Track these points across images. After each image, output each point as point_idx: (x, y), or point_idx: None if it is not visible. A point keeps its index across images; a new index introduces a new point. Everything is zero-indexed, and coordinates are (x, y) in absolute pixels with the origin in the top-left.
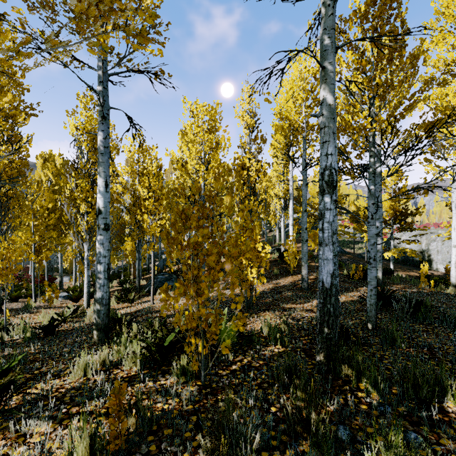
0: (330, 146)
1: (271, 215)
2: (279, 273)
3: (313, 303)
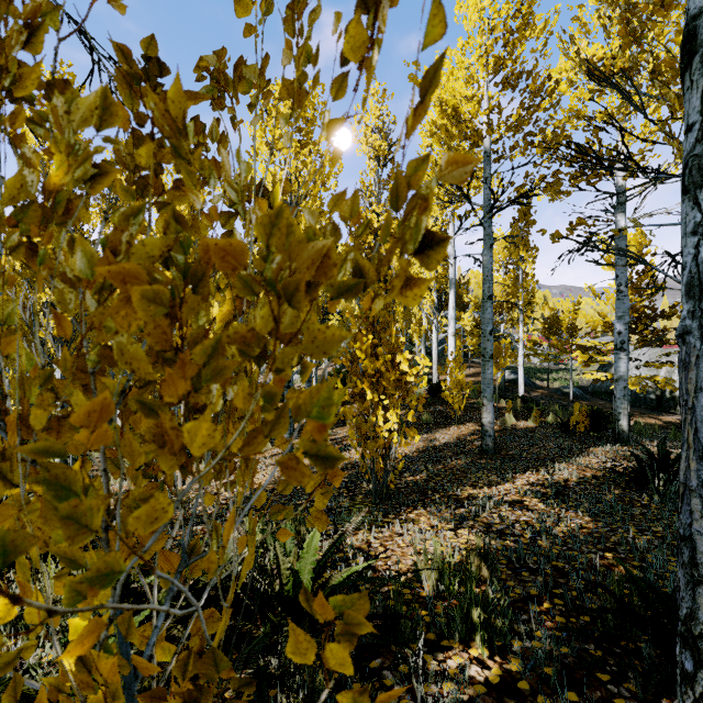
0: None
1: (413, 325)
2: (433, 422)
3: (517, 484)
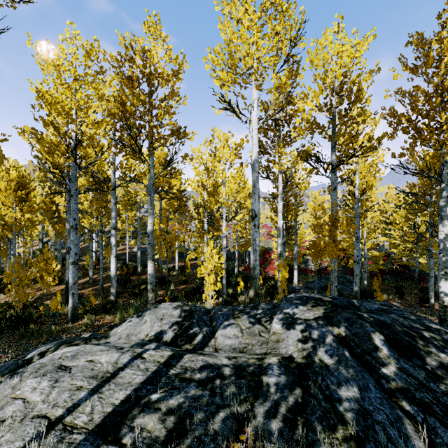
0: (69, 241)
1: None
2: (82, 276)
3: (89, 289)
